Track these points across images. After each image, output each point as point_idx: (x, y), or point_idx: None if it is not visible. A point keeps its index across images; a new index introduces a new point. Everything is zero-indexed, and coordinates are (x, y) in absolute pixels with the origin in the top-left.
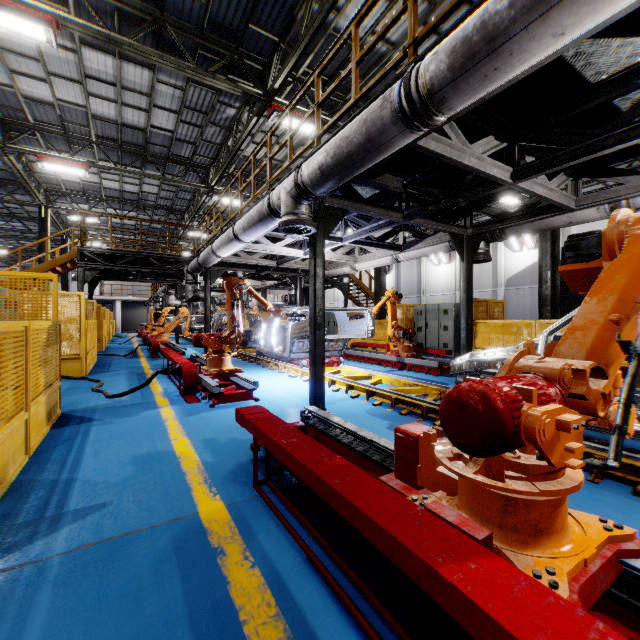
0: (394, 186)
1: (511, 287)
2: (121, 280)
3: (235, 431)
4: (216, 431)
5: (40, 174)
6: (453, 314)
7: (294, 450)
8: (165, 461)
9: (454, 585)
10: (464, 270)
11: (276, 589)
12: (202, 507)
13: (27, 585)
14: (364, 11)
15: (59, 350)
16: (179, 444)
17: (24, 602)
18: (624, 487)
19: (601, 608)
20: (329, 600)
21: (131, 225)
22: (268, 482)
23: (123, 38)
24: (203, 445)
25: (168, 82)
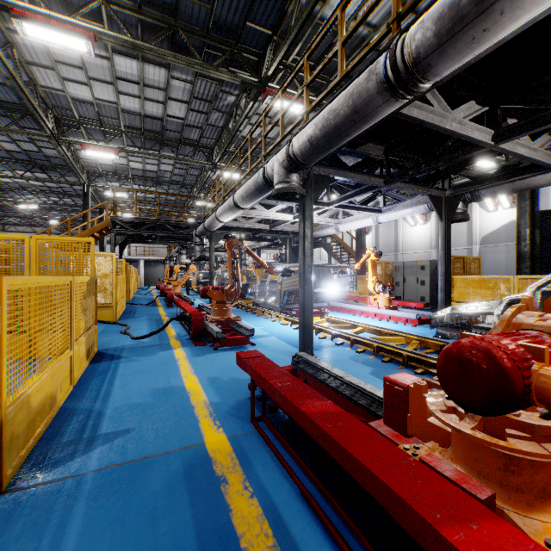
0: (376, 154)
1: (486, 245)
2: (144, 243)
3: (235, 371)
4: (219, 371)
5: (83, 160)
6: (430, 270)
7: (288, 393)
8: (177, 395)
9: (456, 545)
10: (442, 229)
11: (273, 520)
12: (208, 438)
13: (67, 496)
14: None
15: (95, 300)
16: (189, 381)
17: (64, 511)
18: None
19: None
20: (322, 536)
21: (151, 198)
22: (264, 419)
23: (145, 44)
24: (208, 382)
25: (180, 78)
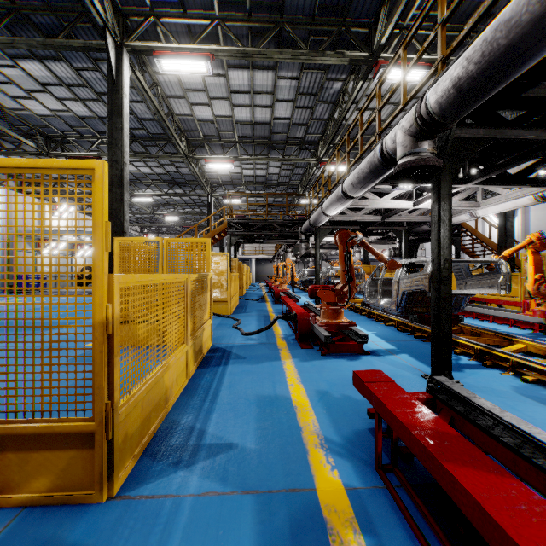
0: None
1: None
2: (254, 243)
3: (348, 387)
4: (329, 383)
5: (207, 173)
6: None
7: (452, 465)
8: (283, 408)
9: None
10: None
11: None
12: (319, 482)
13: (163, 524)
14: None
15: (211, 296)
16: (295, 391)
17: None
18: None
19: None
20: None
21: (261, 201)
22: (395, 471)
23: (254, 49)
24: (317, 397)
25: (286, 76)
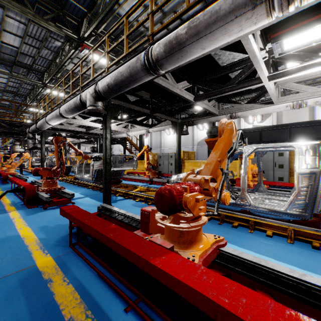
0: (146, 97)
1: (199, 146)
2: None
3: (60, 220)
4: (48, 221)
5: None
6: (174, 158)
7: (91, 224)
8: (14, 241)
9: (155, 265)
10: (177, 138)
11: (80, 291)
12: (38, 261)
13: None
14: (130, 12)
15: None
16: (23, 231)
17: None
18: (230, 225)
19: (213, 268)
20: (107, 290)
21: None
22: (78, 243)
23: None
24: (39, 230)
25: (15, 18)
